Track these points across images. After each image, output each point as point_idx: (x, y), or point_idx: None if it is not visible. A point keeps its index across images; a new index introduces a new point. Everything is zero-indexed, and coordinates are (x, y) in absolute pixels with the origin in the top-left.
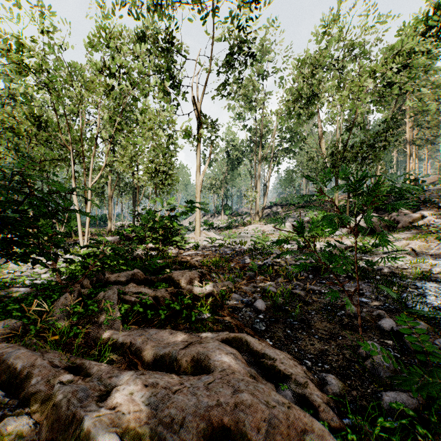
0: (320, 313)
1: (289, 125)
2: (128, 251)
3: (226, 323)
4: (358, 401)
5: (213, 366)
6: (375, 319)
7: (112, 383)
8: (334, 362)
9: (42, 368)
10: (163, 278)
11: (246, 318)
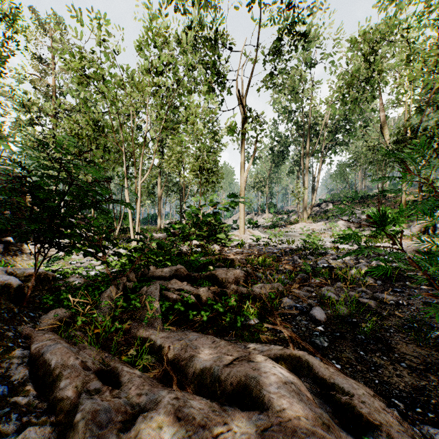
0: (402, 332)
1: (341, 114)
2: (173, 247)
3: (277, 333)
4: None
5: (267, 400)
6: None
7: (141, 403)
8: None
9: (72, 370)
10: (206, 275)
11: (301, 328)
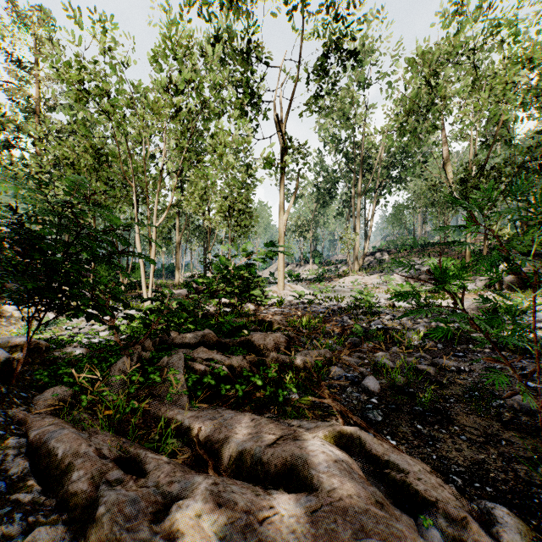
0: (462, 401)
1: (398, 146)
2: (198, 307)
3: (325, 407)
4: None
5: (316, 481)
6: None
7: (173, 492)
8: (501, 484)
9: (86, 459)
10: (240, 341)
11: (353, 401)
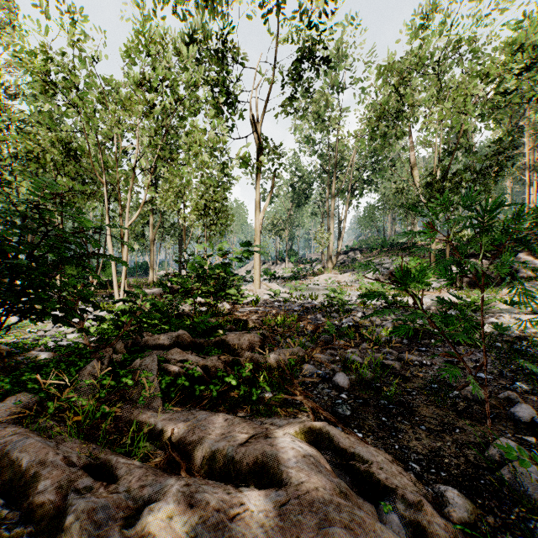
0: (423, 394)
1: (370, 150)
2: (172, 307)
3: (297, 404)
4: (499, 533)
5: (286, 476)
6: (504, 404)
7: (145, 496)
8: (453, 468)
9: (53, 468)
10: (215, 341)
11: (323, 397)
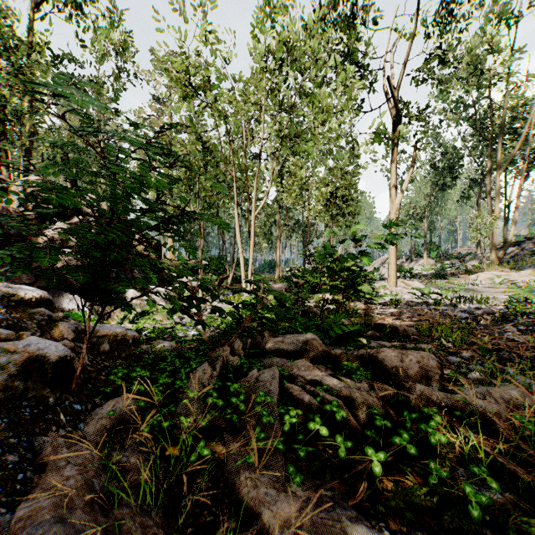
0: None
1: None
2: (297, 302)
3: None
4: None
5: None
6: None
7: None
8: None
9: None
10: (358, 355)
11: None
